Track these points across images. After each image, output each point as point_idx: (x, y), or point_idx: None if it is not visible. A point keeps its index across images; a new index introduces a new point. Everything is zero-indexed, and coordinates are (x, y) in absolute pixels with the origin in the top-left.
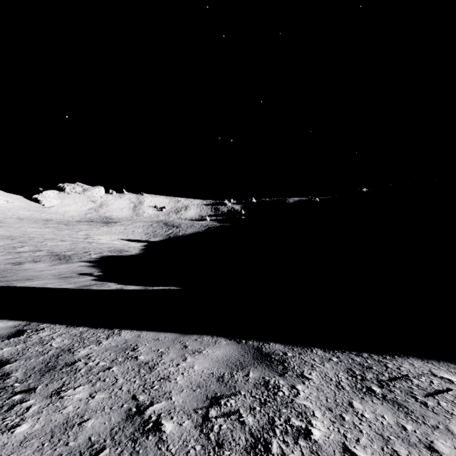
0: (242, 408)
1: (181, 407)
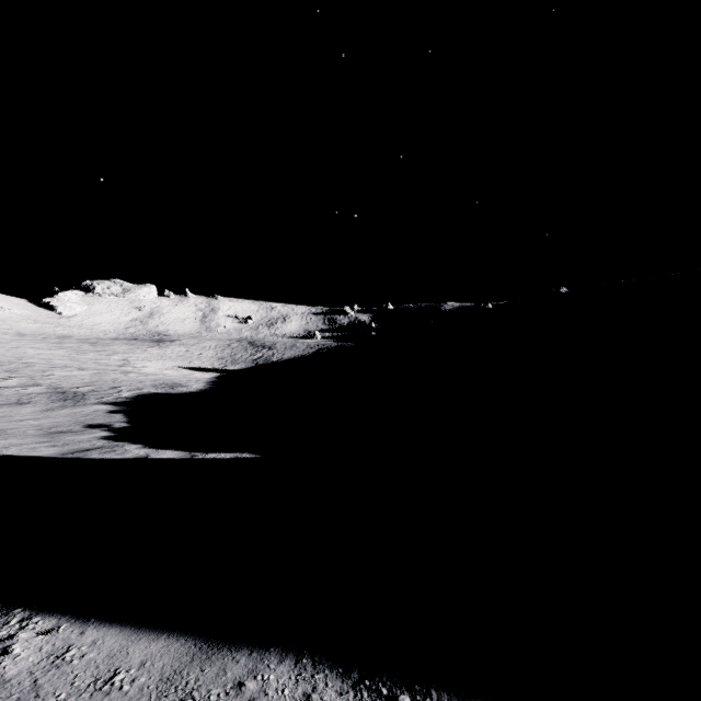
0: None
1: None
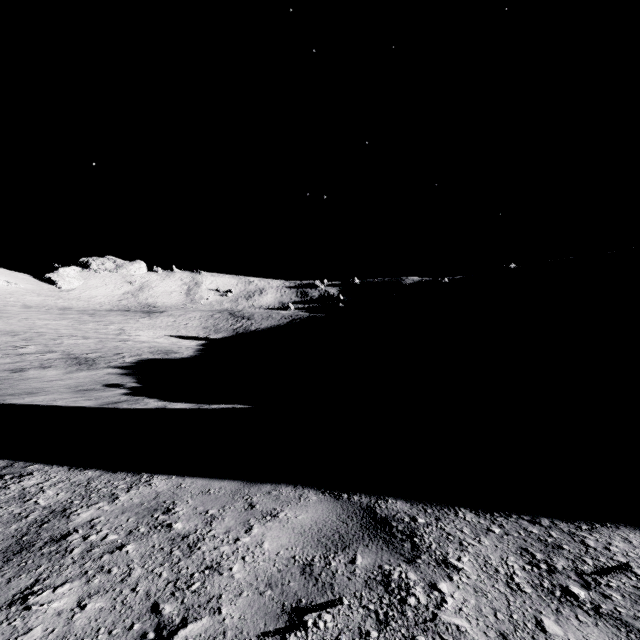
0: (346, 633)
1: (236, 631)
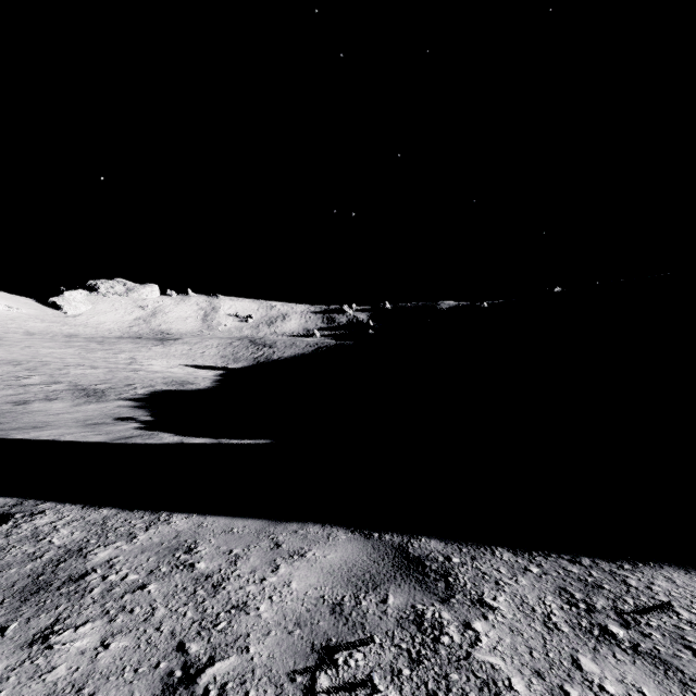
0: (377, 671)
1: (265, 669)
